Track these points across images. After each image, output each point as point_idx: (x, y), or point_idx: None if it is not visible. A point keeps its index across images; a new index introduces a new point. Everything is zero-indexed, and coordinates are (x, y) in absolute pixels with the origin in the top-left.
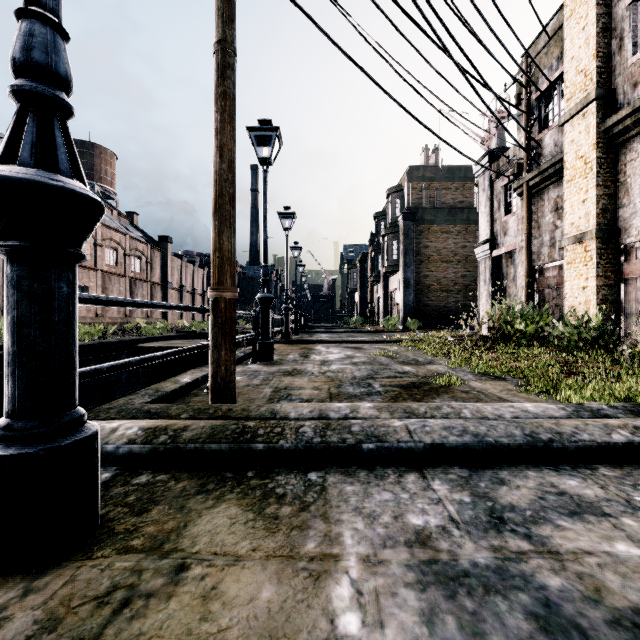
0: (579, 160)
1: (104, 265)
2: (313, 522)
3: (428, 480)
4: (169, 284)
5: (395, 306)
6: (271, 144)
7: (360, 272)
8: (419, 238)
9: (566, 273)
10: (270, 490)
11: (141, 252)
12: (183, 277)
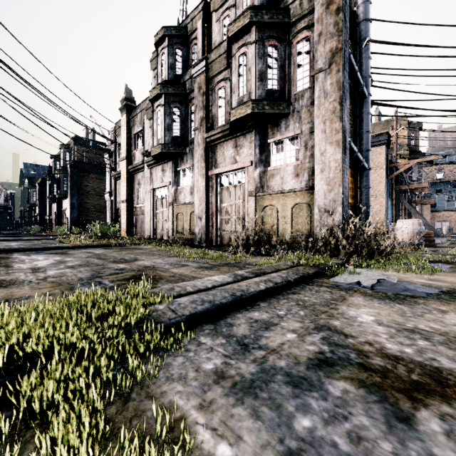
0: (124, 176)
1: None
2: (10, 254)
3: (32, 252)
4: None
5: (66, 219)
6: None
7: (40, 192)
8: (82, 180)
9: (121, 212)
10: (1, 254)
11: None
12: None
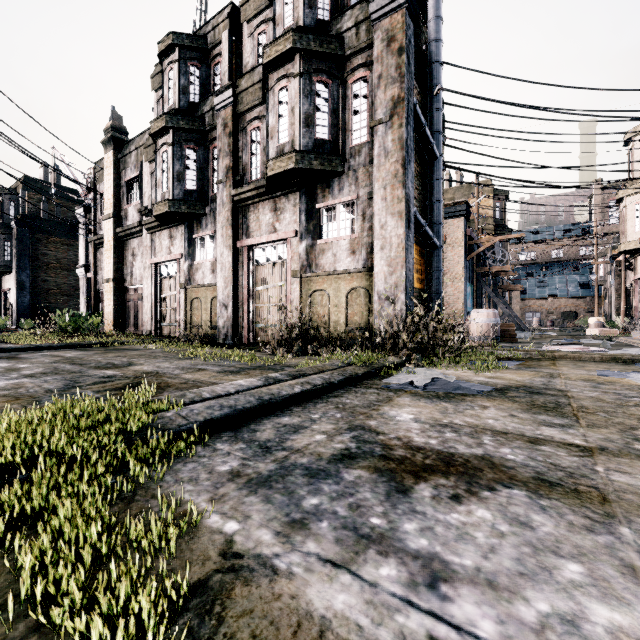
0: (109, 242)
1: None
2: None
3: None
4: None
5: (9, 306)
6: None
7: None
8: (37, 245)
9: (105, 296)
10: None
11: None
12: None
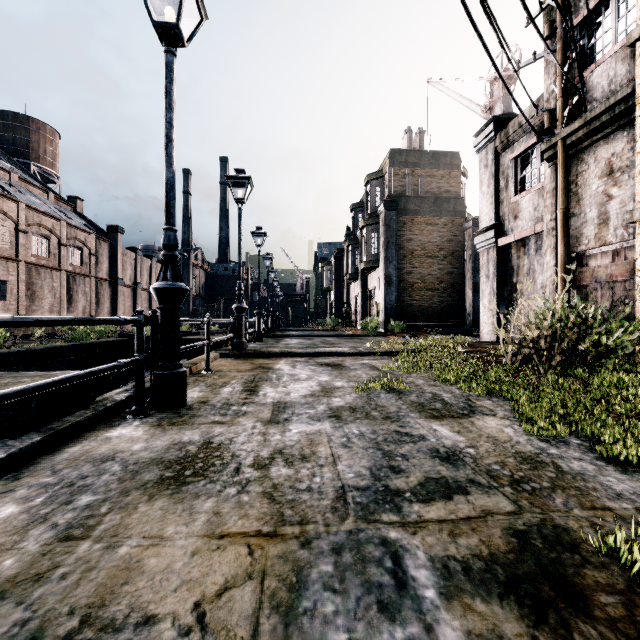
0: None
1: (30, 256)
2: None
3: None
4: (119, 280)
5: (374, 306)
6: (186, 14)
7: (335, 270)
8: (402, 230)
9: None
10: None
11: (82, 242)
12: (138, 273)
